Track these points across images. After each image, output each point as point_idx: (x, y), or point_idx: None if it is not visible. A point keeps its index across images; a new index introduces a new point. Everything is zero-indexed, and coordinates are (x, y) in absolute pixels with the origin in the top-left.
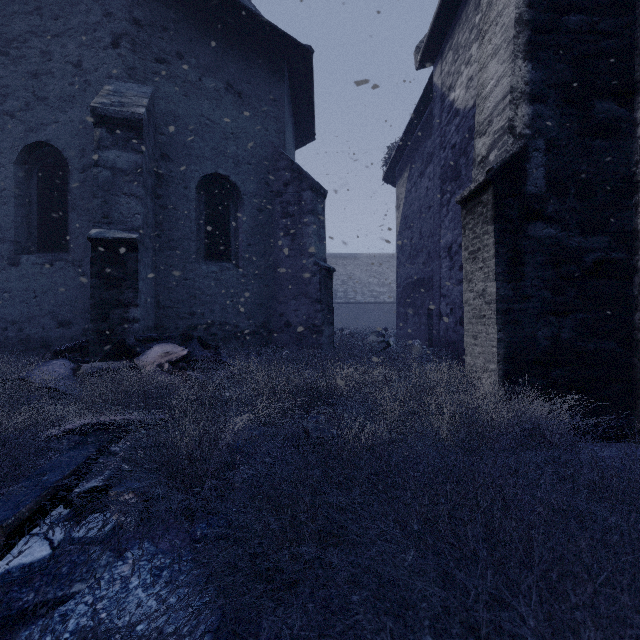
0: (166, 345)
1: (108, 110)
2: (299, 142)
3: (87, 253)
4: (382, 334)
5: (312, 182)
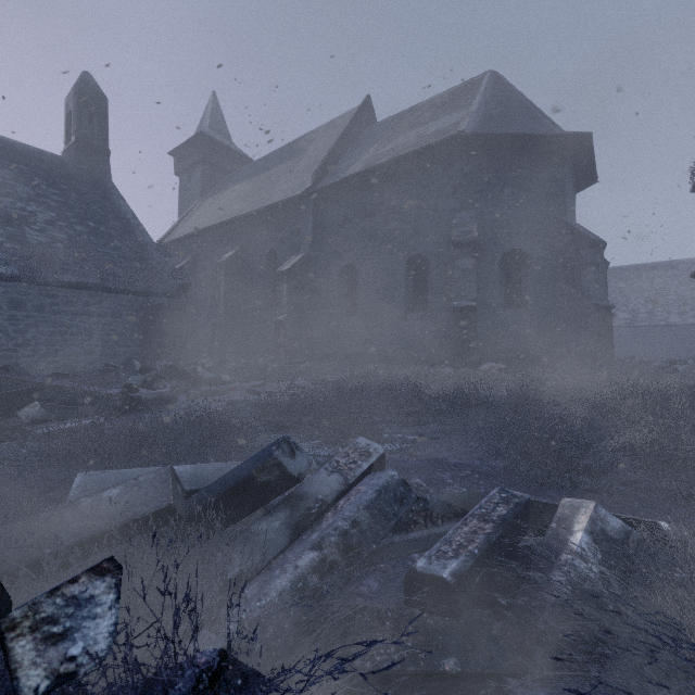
0: (493, 361)
1: (460, 240)
2: (579, 187)
3: (439, 311)
4: (671, 361)
5: (590, 241)
